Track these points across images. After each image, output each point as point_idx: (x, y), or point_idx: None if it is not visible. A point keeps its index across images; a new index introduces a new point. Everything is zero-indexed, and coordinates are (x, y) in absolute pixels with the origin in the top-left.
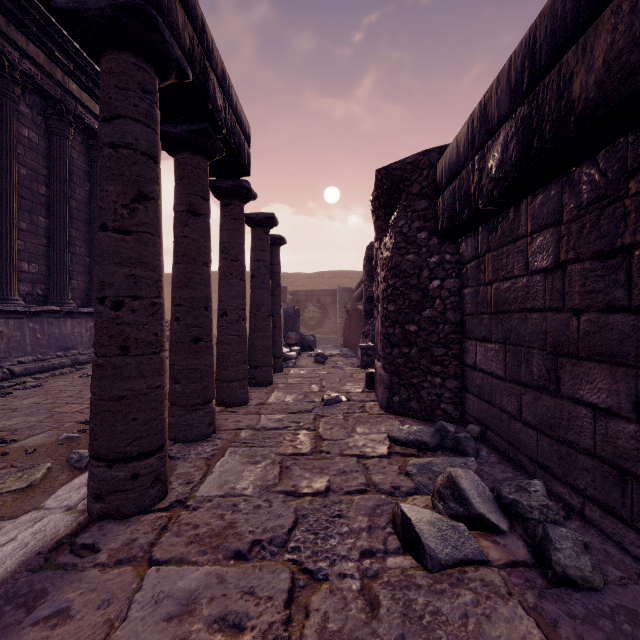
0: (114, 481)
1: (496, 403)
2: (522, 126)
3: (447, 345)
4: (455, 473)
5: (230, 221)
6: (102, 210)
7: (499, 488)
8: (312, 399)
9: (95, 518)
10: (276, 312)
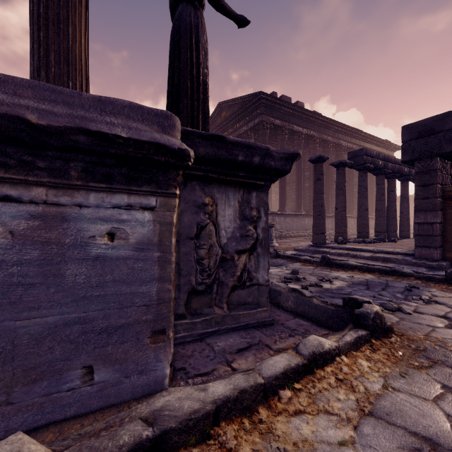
0: None
1: None
2: None
3: None
4: None
5: None
6: None
7: None
8: None
9: None
10: None
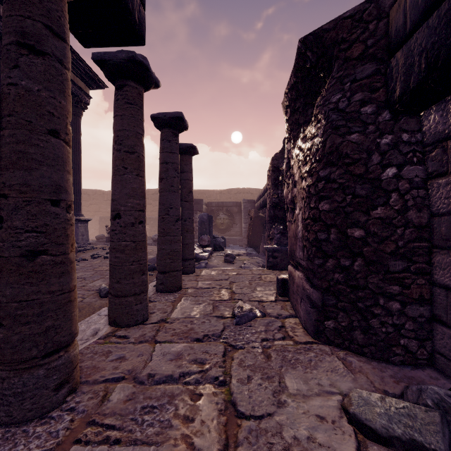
0: None
1: None
2: None
3: (408, 257)
4: None
5: (124, 105)
6: None
7: None
8: (222, 312)
9: None
10: (188, 217)
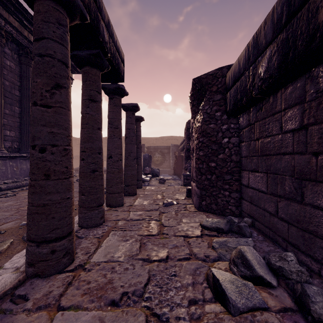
0: (40, 255)
1: (261, 206)
2: (281, 45)
3: (232, 174)
4: (243, 249)
5: (113, 107)
6: (34, 93)
7: (268, 258)
8: (158, 203)
9: (29, 277)
10: (139, 156)
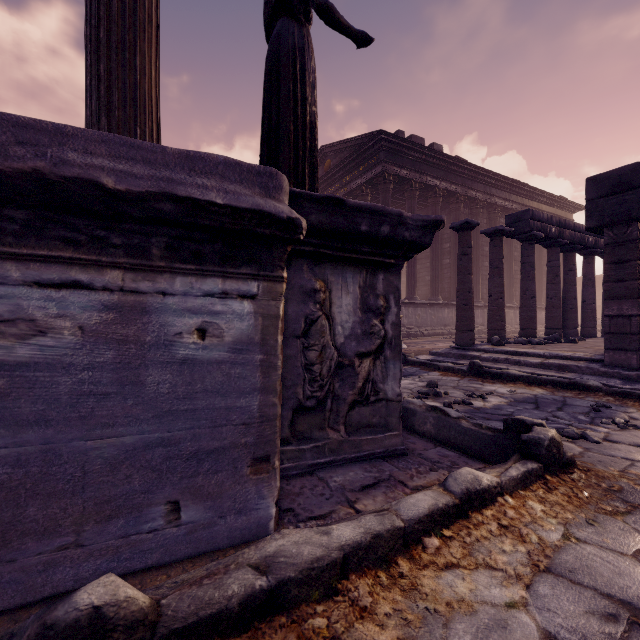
0: None
1: None
2: None
3: None
4: None
5: None
6: None
7: None
8: None
9: None
10: None
